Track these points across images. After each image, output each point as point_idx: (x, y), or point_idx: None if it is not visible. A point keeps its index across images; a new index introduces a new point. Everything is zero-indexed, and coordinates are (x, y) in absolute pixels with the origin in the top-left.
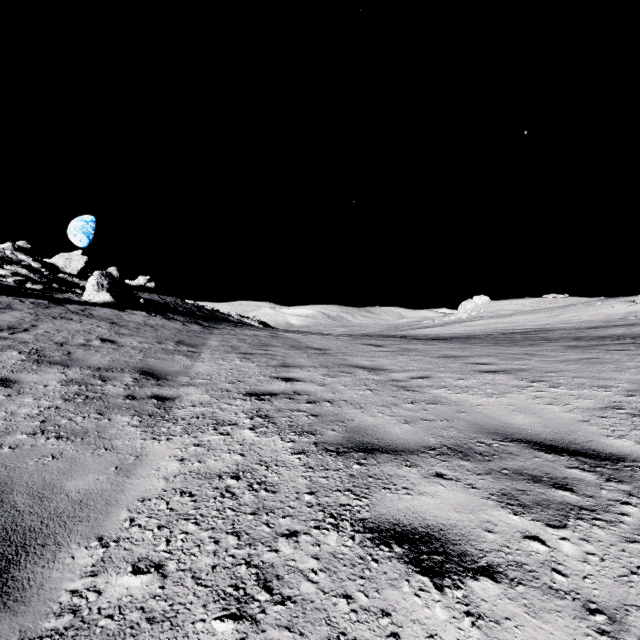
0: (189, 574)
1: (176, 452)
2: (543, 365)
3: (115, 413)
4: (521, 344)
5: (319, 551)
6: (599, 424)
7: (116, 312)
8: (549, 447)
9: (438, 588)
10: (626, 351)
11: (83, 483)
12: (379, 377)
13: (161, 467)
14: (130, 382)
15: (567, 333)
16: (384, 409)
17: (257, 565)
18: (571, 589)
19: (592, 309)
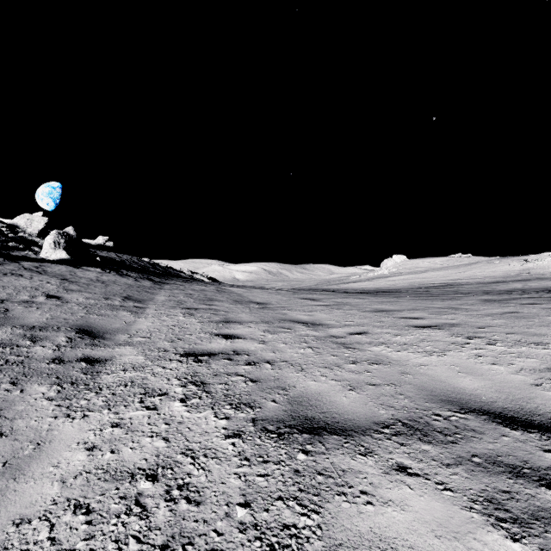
0: None
1: (88, 436)
2: (471, 319)
3: (32, 382)
4: (441, 298)
5: None
6: None
7: (71, 269)
8: (512, 420)
9: None
10: (539, 305)
11: None
12: (318, 333)
13: (62, 461)
14: (62, 342)
15: (475, 287)
16: (327, 371)
17: None
18: None
19: (492, 266)
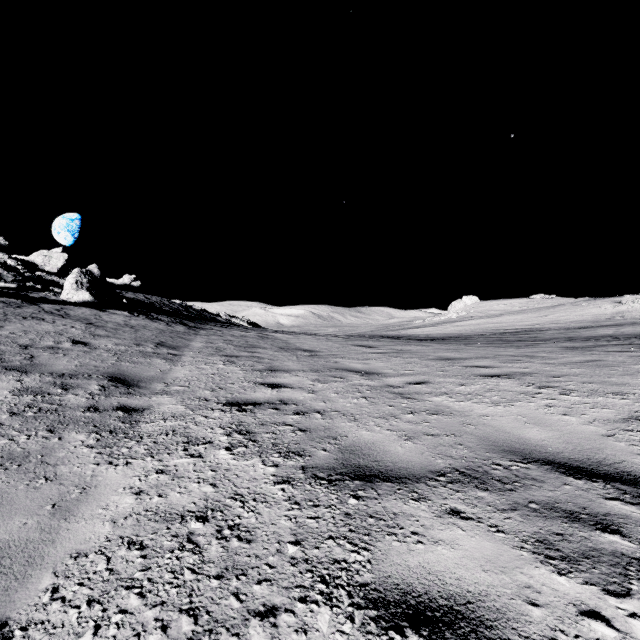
0: None
1: (133, 482)
2: (546, 368)
3: (69, 430)
4: (516, 345)
5: None
6: (627, 439)
7: (95, 312)
8: (577, 470)
9: None
10: (627, 352)
11: (3, 531)
12: (374, 382)
13: (111, 504)
14: (95, 390)
15: (558, 333)
16: (381, 421)
17: None
18: None
19: (580, 309)
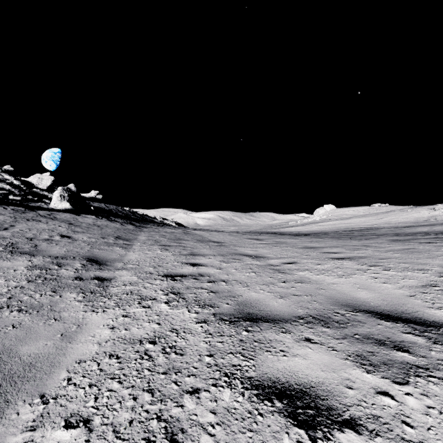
0: (110, 428)
1: (109, 322)
2: (376, 254)
3: (65, 291)
4: (359, 238)
5: (216, 406)
6: (422, 298)
7: (73, 216)
8: (387, 316)
9: (312, 440)
10: (433, 243)
11: (34, 348)
12: (260, 263)
13: (96, 334)
14: (79, 267)
15: (389, 230)
16: (264, 287)
17: (166, 419)
18: (419, 440)
19: (405, 214)
